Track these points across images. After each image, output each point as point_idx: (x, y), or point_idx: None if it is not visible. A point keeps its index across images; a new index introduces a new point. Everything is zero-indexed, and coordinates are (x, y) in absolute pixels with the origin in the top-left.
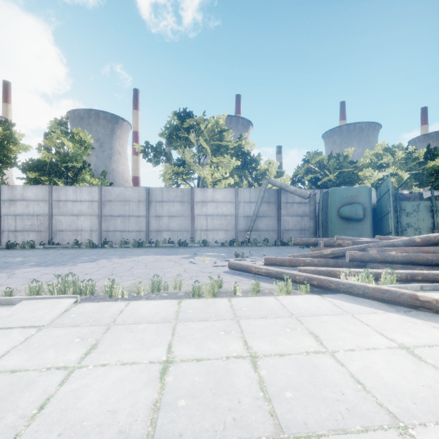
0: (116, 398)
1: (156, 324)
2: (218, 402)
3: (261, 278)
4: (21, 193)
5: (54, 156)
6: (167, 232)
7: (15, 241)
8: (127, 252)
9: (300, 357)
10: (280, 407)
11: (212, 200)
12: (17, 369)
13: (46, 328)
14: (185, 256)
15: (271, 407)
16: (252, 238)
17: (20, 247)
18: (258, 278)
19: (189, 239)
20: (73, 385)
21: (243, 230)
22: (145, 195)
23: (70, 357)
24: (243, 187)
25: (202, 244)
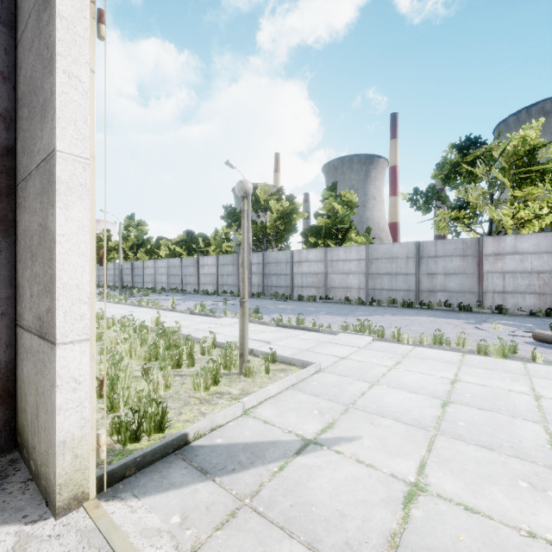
0: (422, 383)
1: (442, 362)
2: (496, 402)
3: None
4: (305, 256)
5: (326, 221)
6: (442, 292)
7: (302, 295)
8: (396, 311)
9: None
10: (551, 417)
11: (514, 251)
12: (361, 361)
13: (363, 349)
14: (468, 322)
15: (542, 415)
16: None
17: (307, 300)
18: None
19: (474, 302)
20: (395, 373)
21: None
22: (415, 251)
23: (386, 363)
24: None
25: (495, 311)
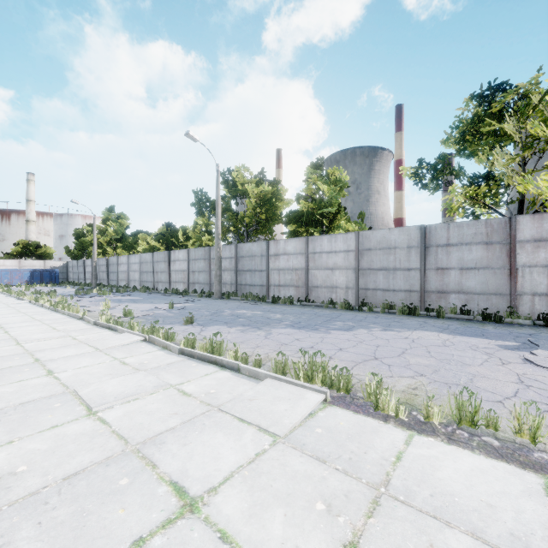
0: None
1: None
2: None
3: None
4: (283, 247)
5: (310, 205)
6: (456, 294)
7: (278, 296)
8: (392, 320)
9: None
10: None
11: None
12: (229, 533)
13: (282, 443)
14: (506, 344)
15: None
16: None
17: (282, 302)
18: None
19: (504, 308)
20: None
21: None
22: (419, 238)
23: None
24: None
25: (538, 322)
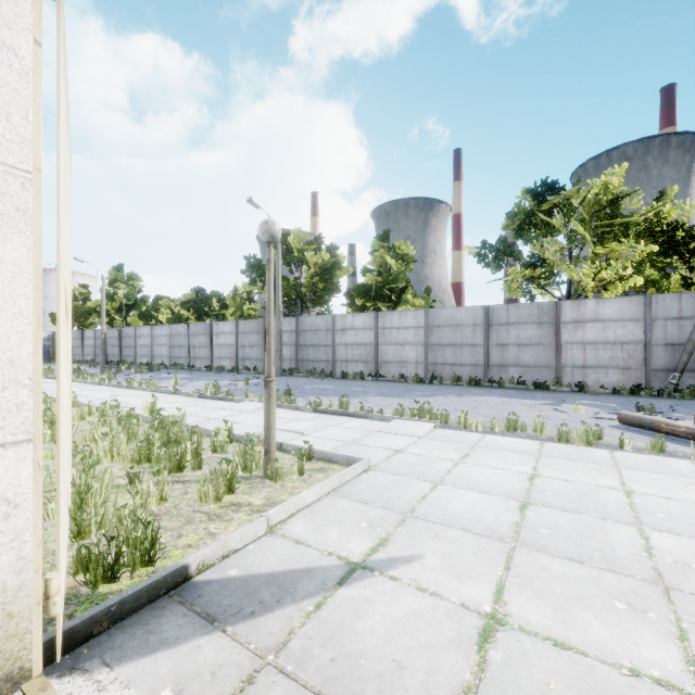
0: (496, 480)
1: (518, 453)
2: (582, 501)
3: (677, 441)
4: (351, 322)
5: (377, 278)
6: (514, 367)
7: (346, 372)
8: (462, 390)
9: (693, 504)
10: (645, 517)
11: (595, 318)
12: (420, 454)
13: (423, 439)
14: (546, 402)
15: (636, 515)
16: (686, 384)
17: (352, 377)
18: (672, 439)
19: (552, 379)
20: (462, 468)
21: (662, 370)
22: (483, 317)
23: (451, 456)
24: (671, 287)
25: (575, 388)
